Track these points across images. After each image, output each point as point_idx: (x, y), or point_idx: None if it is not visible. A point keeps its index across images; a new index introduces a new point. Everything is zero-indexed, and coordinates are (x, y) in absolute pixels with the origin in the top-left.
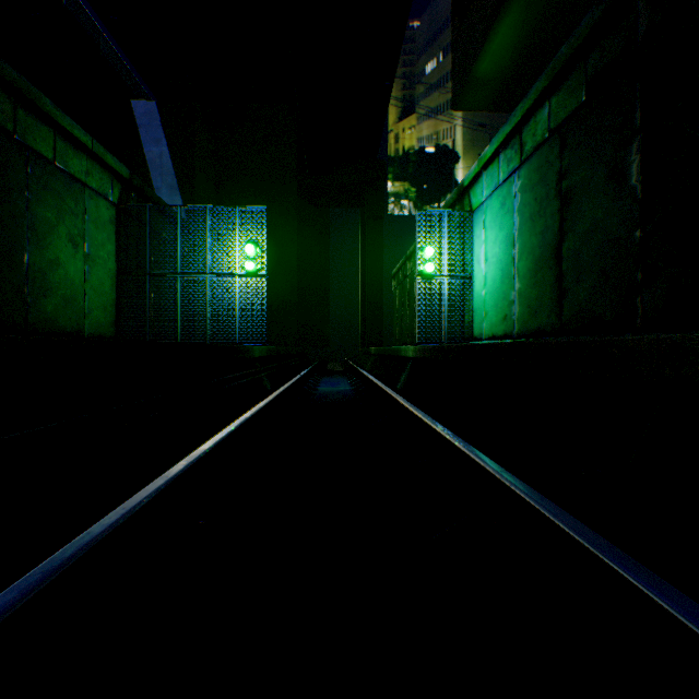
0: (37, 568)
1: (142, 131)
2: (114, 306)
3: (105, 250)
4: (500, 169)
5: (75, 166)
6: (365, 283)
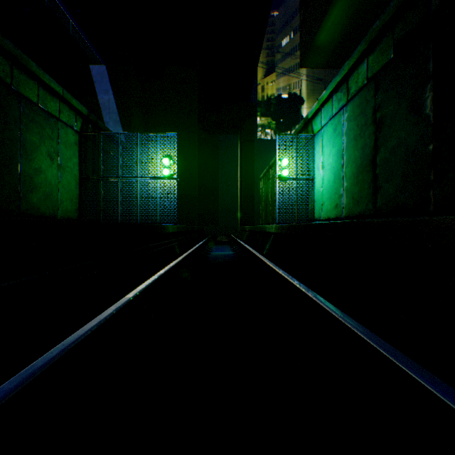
0: None
1: (97, 85)
2: (77, 199)
3: (71, 162)
4: (333, 106)
5: (52, 107)
6: (242, 184)
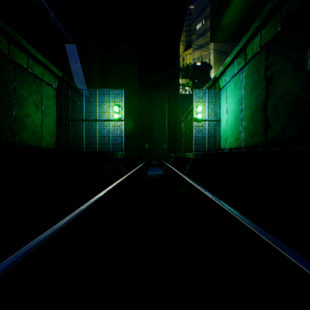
0: None
1: (69, 58)
2: (55, 135)
3: (51, 109)
4: (234, 68)
5: (37, 71)
6: (169, 124)
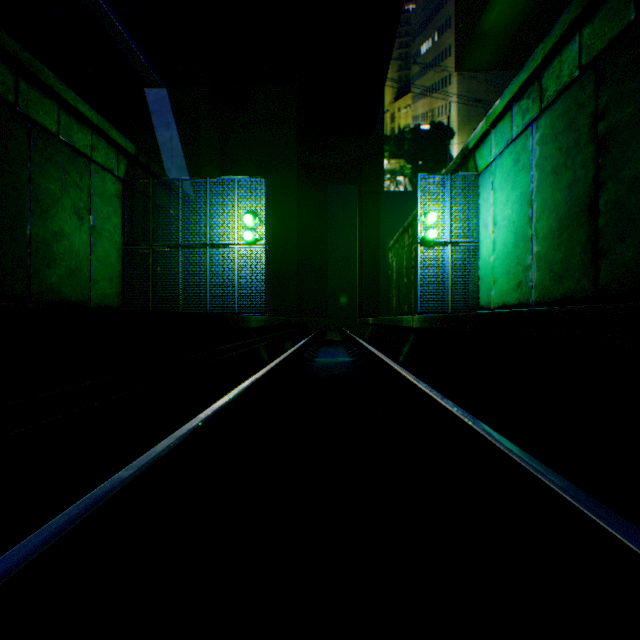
0: None
1: (154, 117)
2: (120, 277)
3: (111, 223)
4: (513, 123)
5: (80, 140)
6: (362, 256)
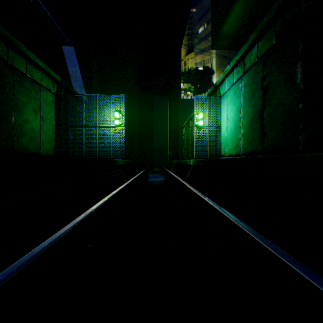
0: (4, 271)
1: (67, 60)
2: (54, 141)
3: (50, 115)
4: (234, 76)
5: (36, 76)
6: (170, 130)
